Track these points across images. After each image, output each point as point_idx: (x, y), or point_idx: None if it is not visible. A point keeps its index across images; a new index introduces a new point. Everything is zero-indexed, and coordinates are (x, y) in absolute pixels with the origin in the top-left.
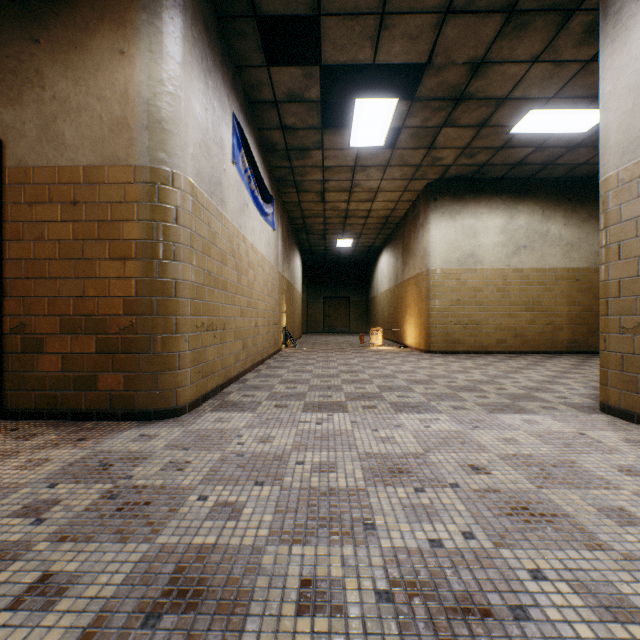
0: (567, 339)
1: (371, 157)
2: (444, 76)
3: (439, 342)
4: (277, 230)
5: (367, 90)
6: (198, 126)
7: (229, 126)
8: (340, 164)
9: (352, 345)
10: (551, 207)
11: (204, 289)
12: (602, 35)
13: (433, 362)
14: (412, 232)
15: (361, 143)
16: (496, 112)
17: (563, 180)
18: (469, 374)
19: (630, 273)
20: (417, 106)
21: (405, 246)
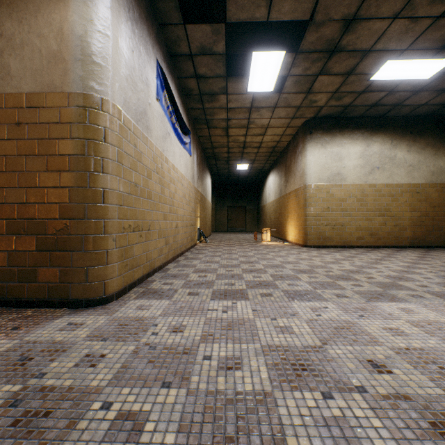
0: (410, 237)
1: (263, 100)
2: (322, 31)
3: (313, 239)
4: (193, 156)
5: (261, 46)
6: (125, 63)
7: (153, 70)
8: (240, 106)
9: (248, 241)
10: (398, 138)
11: (131, 197)
12: None
13: (310, 254)
14: (293, 158)
15: (256, 89)
16: (361, 62)
17: (407, 118)
18: (341, 264)
19: None
20: (300, 57)
21: (287, 168)
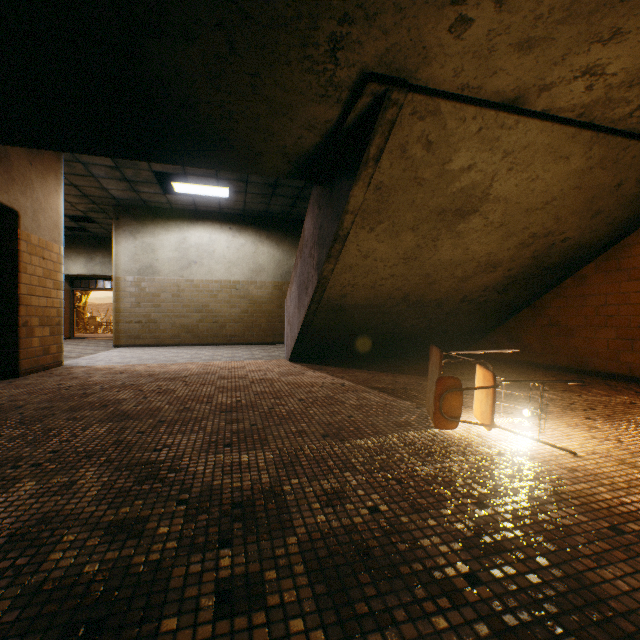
0: None
1: None
2: None
3: None
4: None
5: None
6: None
7: None
8: None
9: None
10: None
11: None
12: (118, 232)
13: None
14: None
15: None
16: None
17: None
18: None
19: (129, 306)
20: None
21: None
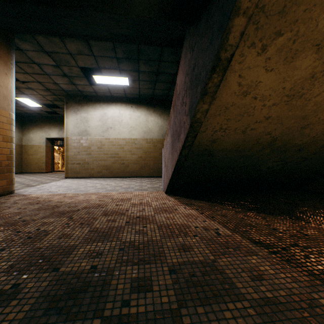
0: None
1: None
2: (21, 84)
3: None
4: None
5: None
6: None
7: None
8: None
9: None
10: None
11: None
12: (67, 111)
13: None
14: None
15: None
16: (20, 94)
17: None
18: (18, 180)
19: (73, 154)
20: None
21: None
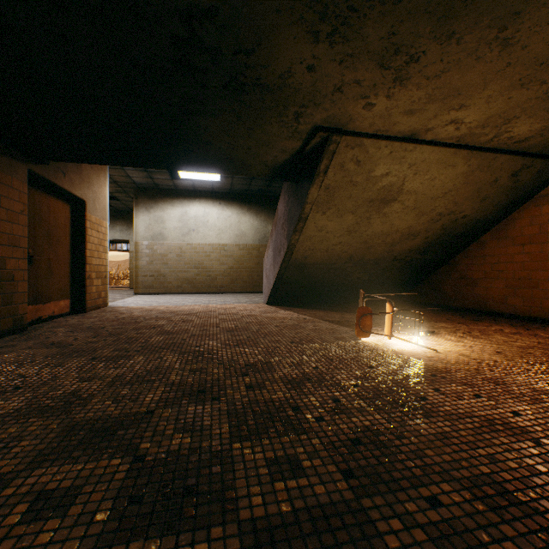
0: None
1: None
2: None
3: None
4: None
5: None
6: None
7: None
8: None
9: None
10: None
11: None
12: (137, 208)
13: None
14: None
15: None
16: None
17: None
18: None
19: (145, 264)
20: None
21: None
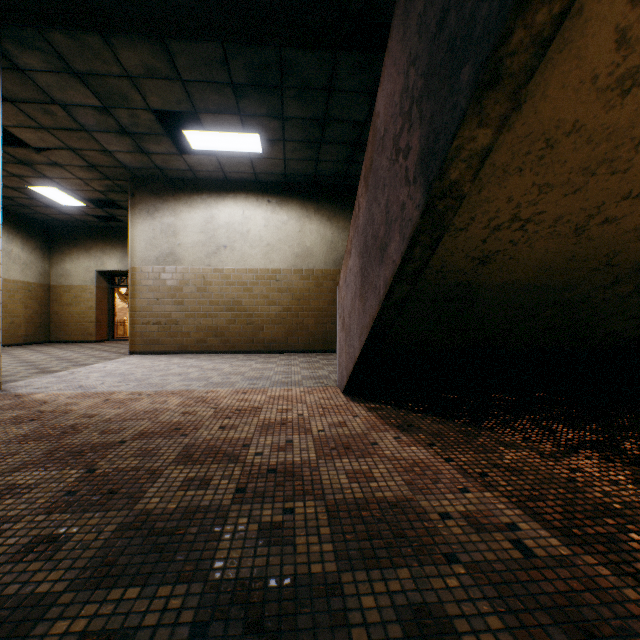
0: (25, 334)
1: None
2: (35, 155)
3: None
4: None
5: None
6: None
7: None
8: None
9: None
10: (15, 233)
11: None
12: (134, 212)
13: None
14: None
15: None
16: (36, 178)
17: (23, 215)
18: (32, 357)
19: (146, 304)
20: None
21: None
